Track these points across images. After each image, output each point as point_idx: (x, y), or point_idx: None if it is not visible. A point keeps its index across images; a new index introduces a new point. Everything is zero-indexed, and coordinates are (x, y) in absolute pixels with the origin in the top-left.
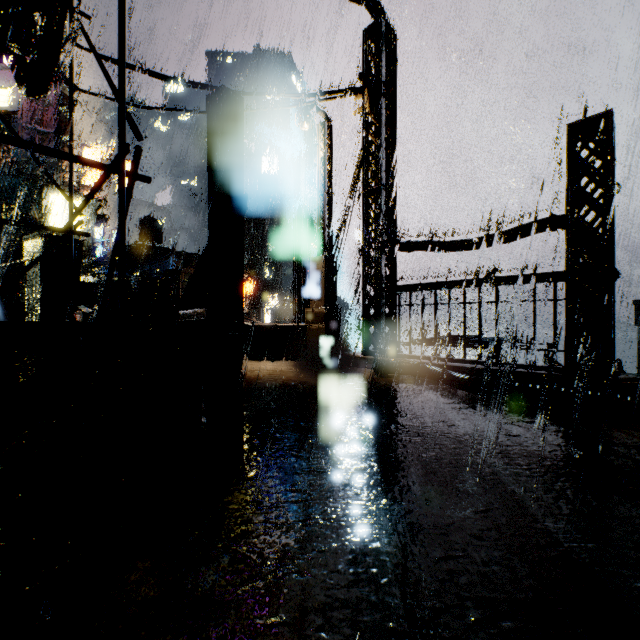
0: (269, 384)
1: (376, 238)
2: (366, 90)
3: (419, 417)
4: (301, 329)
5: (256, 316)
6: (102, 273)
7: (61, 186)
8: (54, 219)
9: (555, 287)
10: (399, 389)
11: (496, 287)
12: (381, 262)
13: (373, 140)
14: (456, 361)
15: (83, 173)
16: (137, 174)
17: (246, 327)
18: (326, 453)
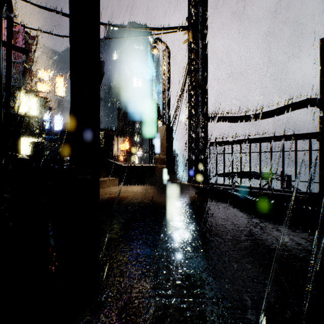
0: (132, 202)
1: (196, 115)
2: (190, 28)
3: (232, 231)
4: (152, 167)
5: (130, 160)
6: (49, 137)
7: (25, 91)
8: (21, 108)
9: (310, 142)
10: (213, 206)
11: (270, 143)
12: (199, 128)
13: (194, 57)
14: (245, 187)
15: (38, 84)
16: (15, 45)
17: (121, 166)
18: (169, 271)
